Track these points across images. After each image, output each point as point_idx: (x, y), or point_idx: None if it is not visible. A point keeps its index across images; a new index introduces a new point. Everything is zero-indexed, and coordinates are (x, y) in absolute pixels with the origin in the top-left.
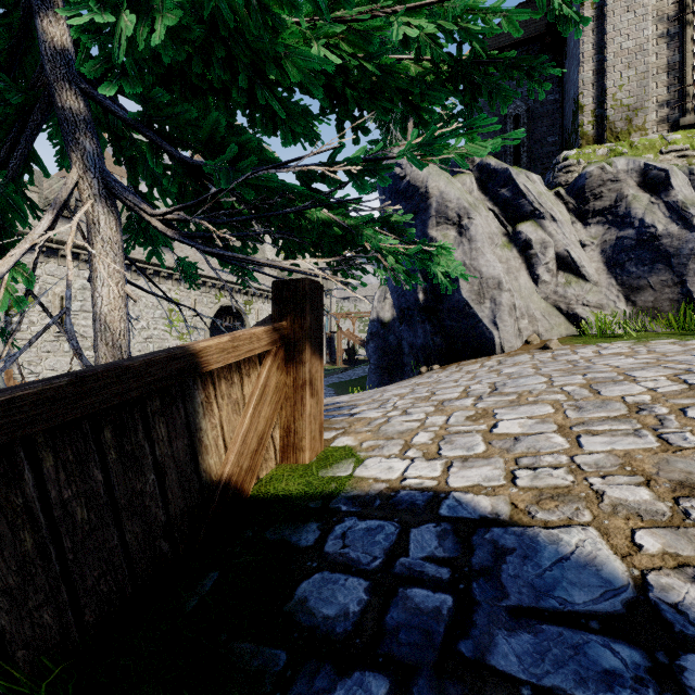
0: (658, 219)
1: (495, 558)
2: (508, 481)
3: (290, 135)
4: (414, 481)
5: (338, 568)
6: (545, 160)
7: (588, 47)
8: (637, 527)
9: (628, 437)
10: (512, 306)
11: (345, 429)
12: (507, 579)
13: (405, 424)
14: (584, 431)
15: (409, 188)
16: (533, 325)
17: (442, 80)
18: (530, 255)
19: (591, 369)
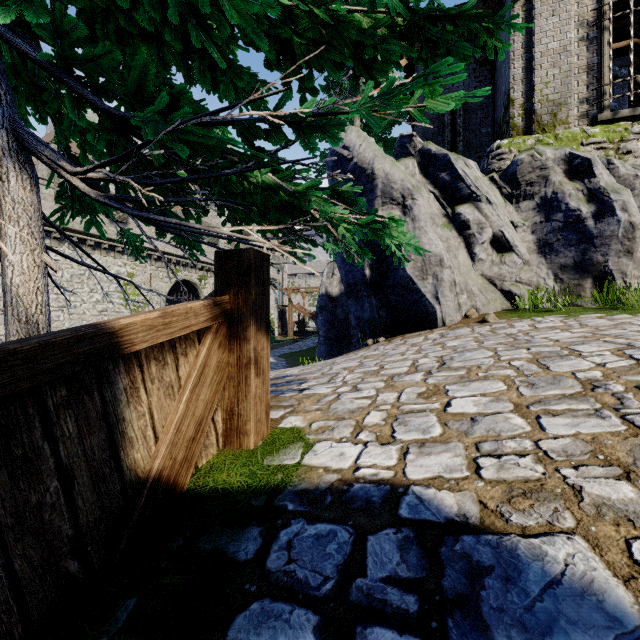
0: (583, 204)
1: (471, 581)
2: (472, 472)
3: (232, 89)
4: (368, 471)
5: (281, 594)
6: (479, 149)
7: (518, 46)
8: (632, 536)
9: (590, 418)
10: (452, 282)
11: (294, 407)
12: (490, 614)
13: (356, 401)
14: (543, 411)
15: (357, 169)
16: (471, 300)
17: (397, 37)
18: (468, 235)
19: (532, 343)
